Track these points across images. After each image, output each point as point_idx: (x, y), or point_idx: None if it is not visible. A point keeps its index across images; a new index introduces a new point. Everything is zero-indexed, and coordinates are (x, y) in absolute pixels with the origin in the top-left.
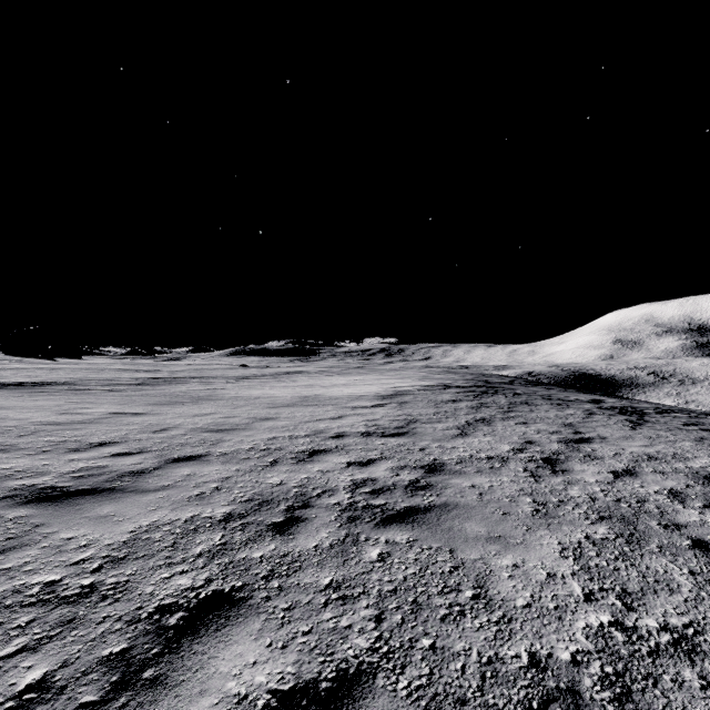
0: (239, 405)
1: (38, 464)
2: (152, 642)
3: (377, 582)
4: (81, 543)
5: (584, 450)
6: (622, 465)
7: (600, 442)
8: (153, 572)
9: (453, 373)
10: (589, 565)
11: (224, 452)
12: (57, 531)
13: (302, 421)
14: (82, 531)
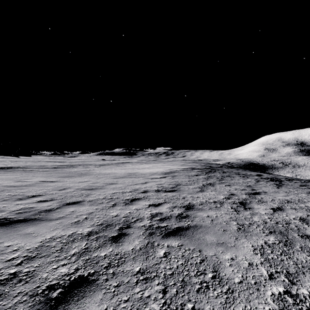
0: (100, 177)
1: (0, 206)
2: (42, 309)
3: (163, 269)
4: (14, 248)
5: (257, 198)
6: (276, 205)
7: (264, 194)
8: (48, 265)
9: (195, 162)
10: (268, 258)
11: (91, 199)
12: (3, 242)
13: (128, 184)
14: (16, 242)
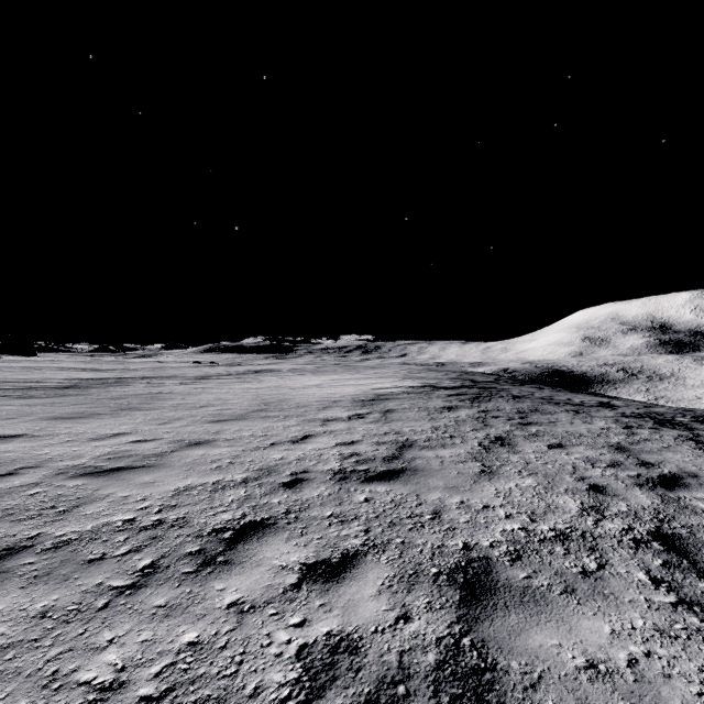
0: (173, 418)
1: None
2: None
3: None
4: None
5: (698, 509)
6: None
7: (699, 484)
8: None
9: (434, 371)
10: None
11: (67, 536)
12: None
13: (248, 446)
14: None
